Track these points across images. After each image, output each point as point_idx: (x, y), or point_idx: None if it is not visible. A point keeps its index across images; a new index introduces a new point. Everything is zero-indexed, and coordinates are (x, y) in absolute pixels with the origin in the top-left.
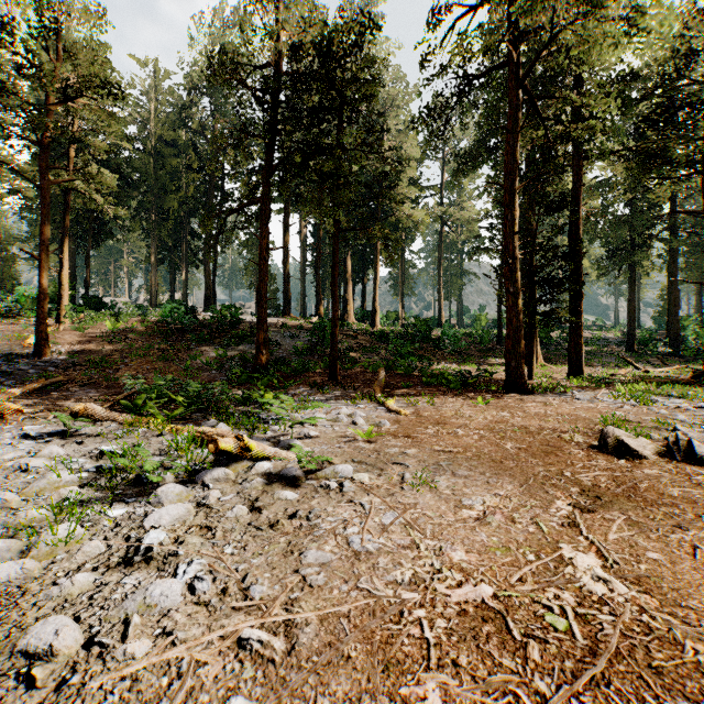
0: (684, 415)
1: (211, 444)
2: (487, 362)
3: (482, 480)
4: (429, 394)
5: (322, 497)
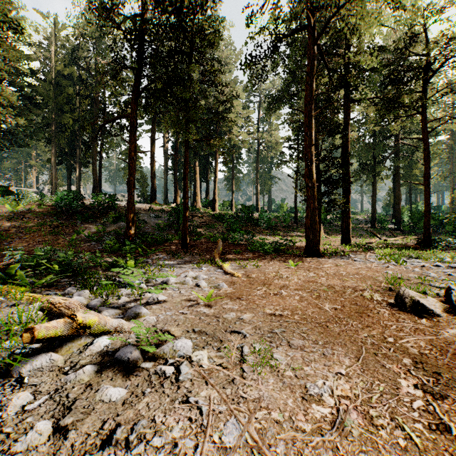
0: (431, 272)
1: (27, 333)
2: (289, 234)
3: (317, 351)
4: (254, 258)
5: (154, 393)
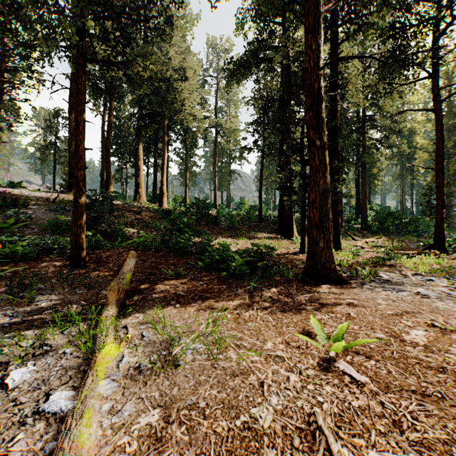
0: None
1: None
2: (256, 236)
3: None
4: (209, 295)
5: None
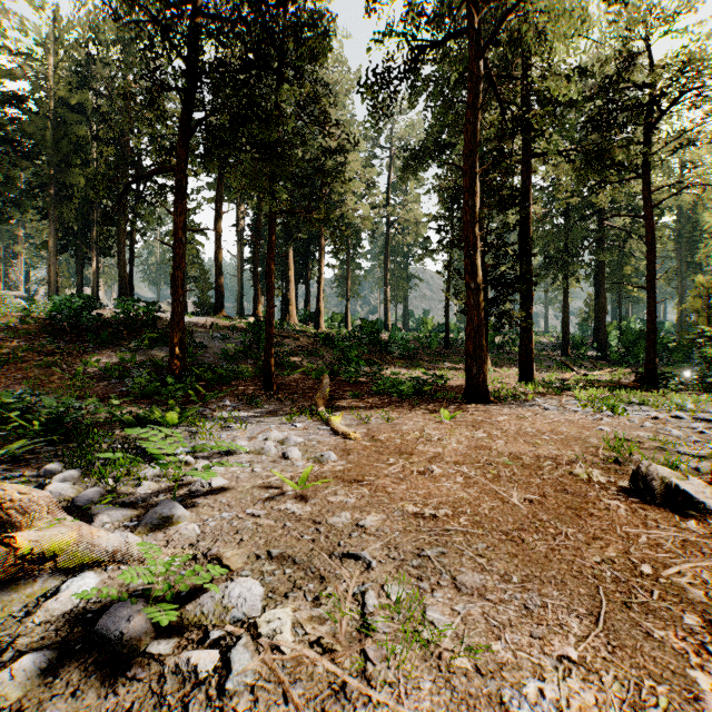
0: (670, 427)
1: None
2: (437, 366)
3: (513, 601)
4: (382, 406)
5: None
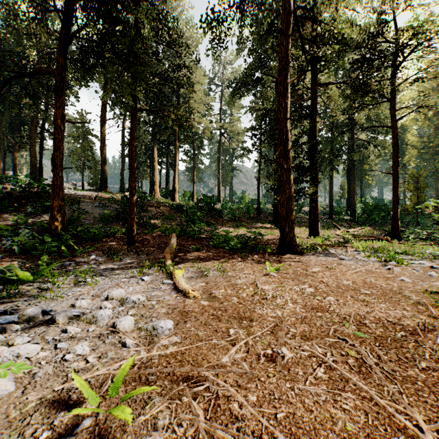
0: None
1: None
2: (253, 226)
3: None
4: (218, 258)
5: None
